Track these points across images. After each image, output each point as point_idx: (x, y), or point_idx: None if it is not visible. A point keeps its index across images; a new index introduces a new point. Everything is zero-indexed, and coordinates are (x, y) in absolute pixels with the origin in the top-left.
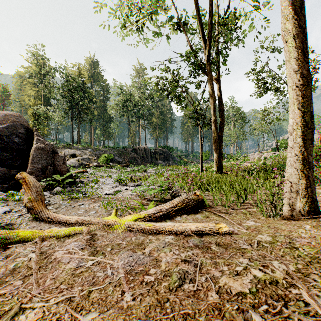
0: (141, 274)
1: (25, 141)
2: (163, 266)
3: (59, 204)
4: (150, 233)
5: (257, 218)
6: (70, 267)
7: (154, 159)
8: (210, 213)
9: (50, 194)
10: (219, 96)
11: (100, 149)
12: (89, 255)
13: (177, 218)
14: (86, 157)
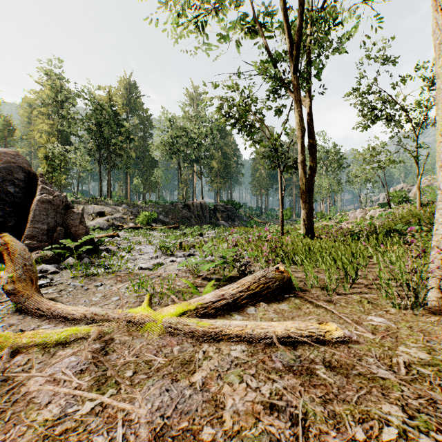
0: (183, 439)
1: (26, 190)
2: (228, 419)
3: (66, 285)
4: (205, 339)
5: (383, 311)
6: (47, 416)
7: (214, 219)
8: (304, 302)
9: (57, 269)
10: (309, 126)
11: (139, 205)
12: (89, 385)
13: (251, 310)
14: (118, 215)
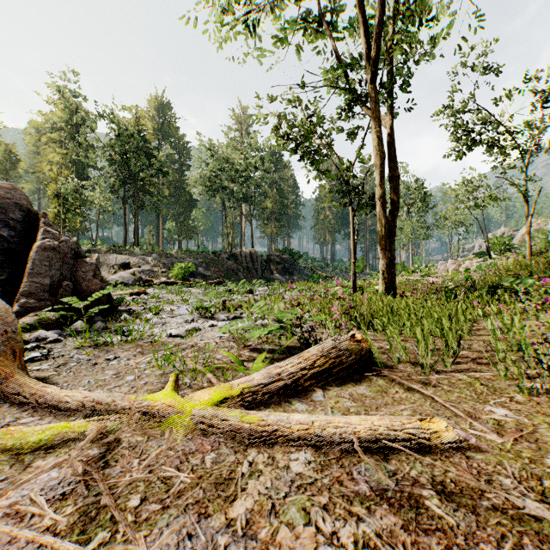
0: None
1: (24, 234)
2: None
3: (67, 358)
4: (253, 442)
5: (505, 397)
6: None
7: (267, 272)
8: (390, 383)
9: (60, 337)
10: (389, 151)
11: (173, 255)
12: (70, 523)
13: (317, 395)
14: (147, 268)
